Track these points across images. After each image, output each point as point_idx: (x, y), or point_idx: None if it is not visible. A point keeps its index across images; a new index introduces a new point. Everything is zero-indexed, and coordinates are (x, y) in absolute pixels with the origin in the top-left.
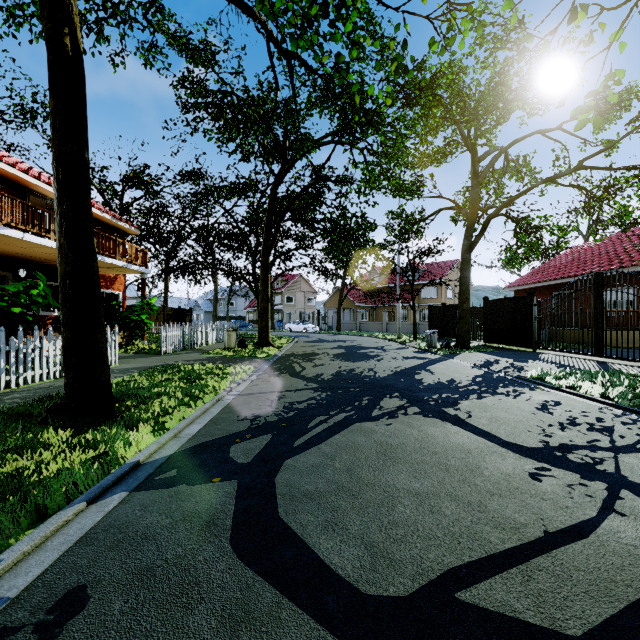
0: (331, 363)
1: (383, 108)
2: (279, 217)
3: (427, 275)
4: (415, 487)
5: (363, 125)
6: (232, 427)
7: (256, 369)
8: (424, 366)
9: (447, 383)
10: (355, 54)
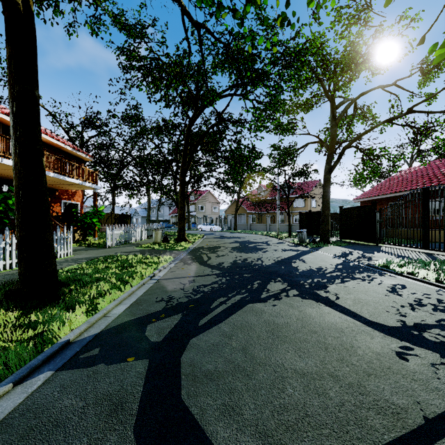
0: (230, 254)
1: (268, 66)
2: (192, 148)
3: (298, 191)
4: (301, 367)
5: (253, 79)
6: (151, 307)
7: (174, 259)
8: (298, 256)
9: (316, 270)
10: (248, 9)
